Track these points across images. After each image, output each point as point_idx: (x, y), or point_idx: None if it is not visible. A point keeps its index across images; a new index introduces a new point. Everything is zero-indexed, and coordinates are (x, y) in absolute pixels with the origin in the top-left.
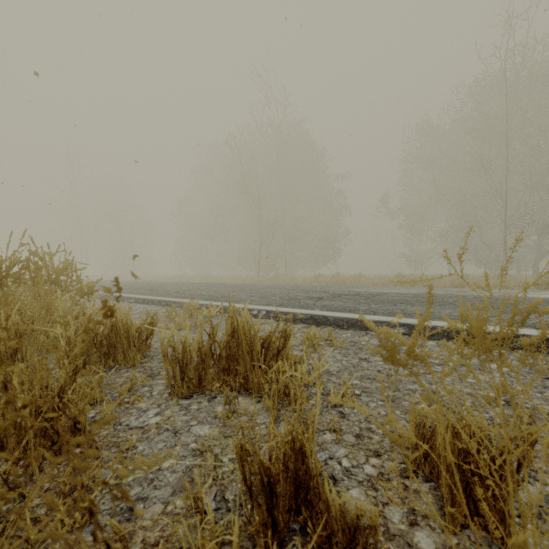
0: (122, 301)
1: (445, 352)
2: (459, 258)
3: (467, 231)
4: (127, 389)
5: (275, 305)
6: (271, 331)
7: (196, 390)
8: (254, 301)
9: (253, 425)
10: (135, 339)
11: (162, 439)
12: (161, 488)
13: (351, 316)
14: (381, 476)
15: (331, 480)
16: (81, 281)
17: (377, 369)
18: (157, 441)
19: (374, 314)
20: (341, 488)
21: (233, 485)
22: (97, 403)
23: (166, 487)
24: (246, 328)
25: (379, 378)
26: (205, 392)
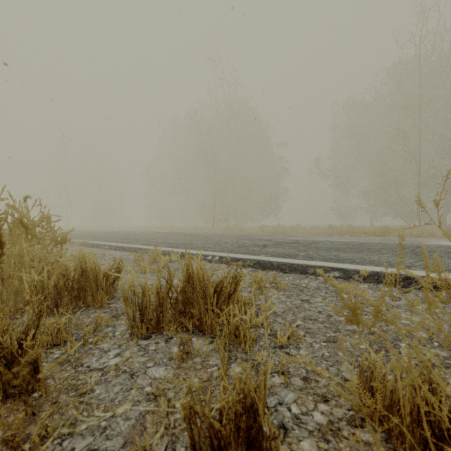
0: (98, 248)
1: (377, 294)
2: (436, 207)
3: (447, 175)
4: (92, 329)
5: (227, 252)
6: (223, 276)
7: (155, 331)
8: (209, 248)
9: (206, 367)
10: (102, 283)
11: (119, 382)
12: (113, 438)
13: (292, 262)
14: (331, 425)
15: (282, 430)
16: (54, 232)
17: (318, 310)
18: (114, 384)
19: (312, 259)
20: (292, 439)
21: (185, 434)
22: (63, 343)
23: (118, 437)
24: (200, 274)
25: (320, 319)
26: (163, 332)
